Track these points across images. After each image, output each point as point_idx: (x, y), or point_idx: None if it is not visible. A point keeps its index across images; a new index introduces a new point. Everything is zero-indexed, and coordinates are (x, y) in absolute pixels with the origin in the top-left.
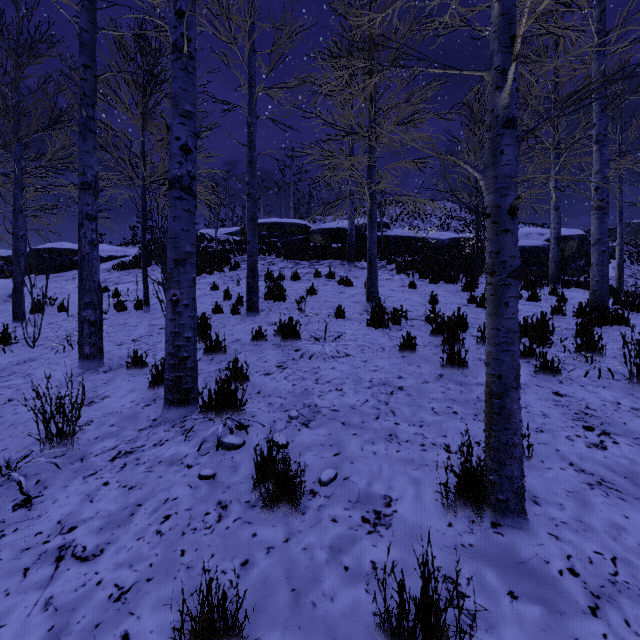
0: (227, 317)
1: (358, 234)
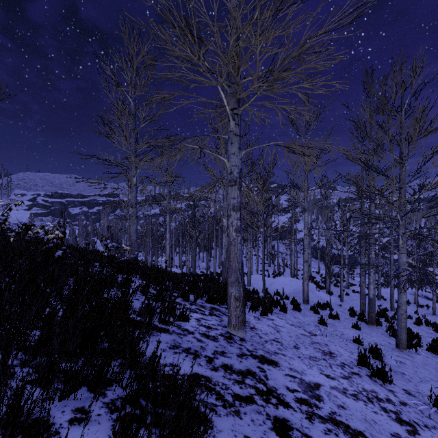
0: None
1: None
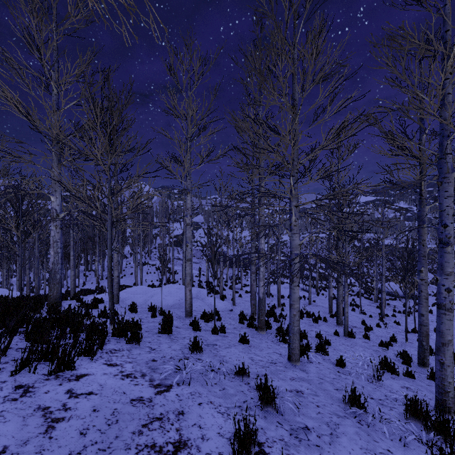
0: None
1: None
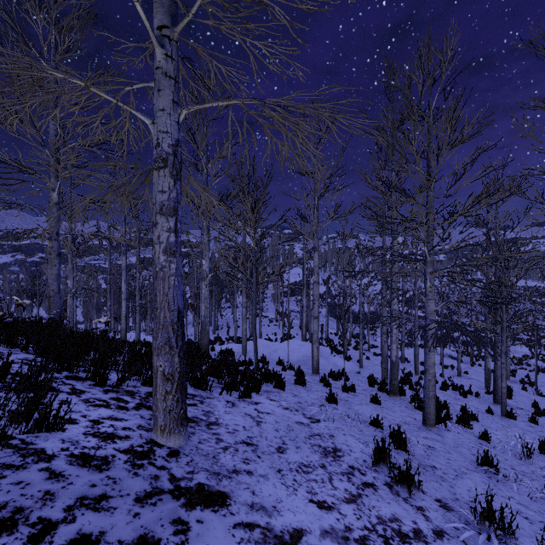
0: None
1: None
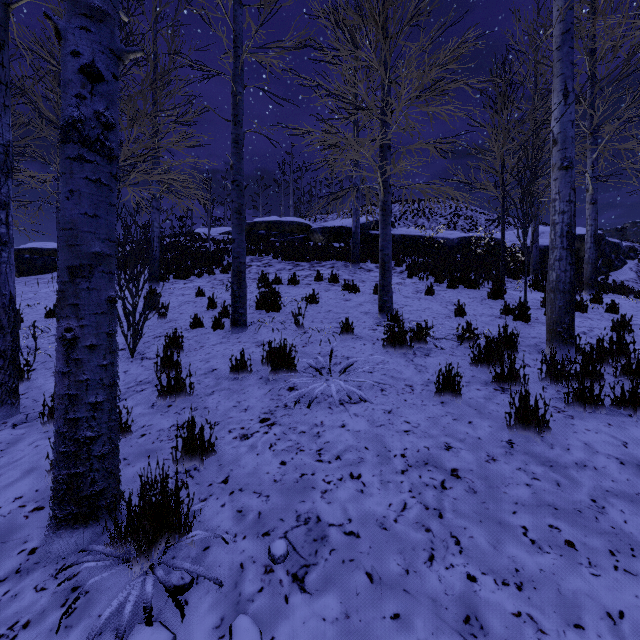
0: (207, 333)
1: (362, 233)
